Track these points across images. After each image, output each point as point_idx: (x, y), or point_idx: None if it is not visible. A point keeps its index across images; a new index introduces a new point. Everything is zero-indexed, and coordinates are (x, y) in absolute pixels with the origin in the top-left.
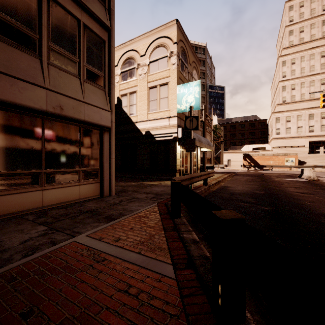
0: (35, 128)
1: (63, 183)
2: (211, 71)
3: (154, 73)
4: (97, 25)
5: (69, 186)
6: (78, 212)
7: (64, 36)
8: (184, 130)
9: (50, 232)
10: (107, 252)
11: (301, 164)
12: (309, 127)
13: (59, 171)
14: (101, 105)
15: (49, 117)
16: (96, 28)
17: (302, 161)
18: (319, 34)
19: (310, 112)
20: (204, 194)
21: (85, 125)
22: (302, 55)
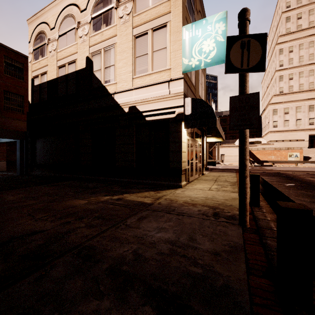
0: None
1: None
2: None
3: (143, 11)
4: None
5: None
6: None
7: None
8: (226, 72)
9: None
10: None
11: (305, 159)
12: (309, 120)
13: None
14: None
15: None
16: None
17: (306, 156)
18: None
19: (309, 103)
20: None
21: None
22: (301, 43)
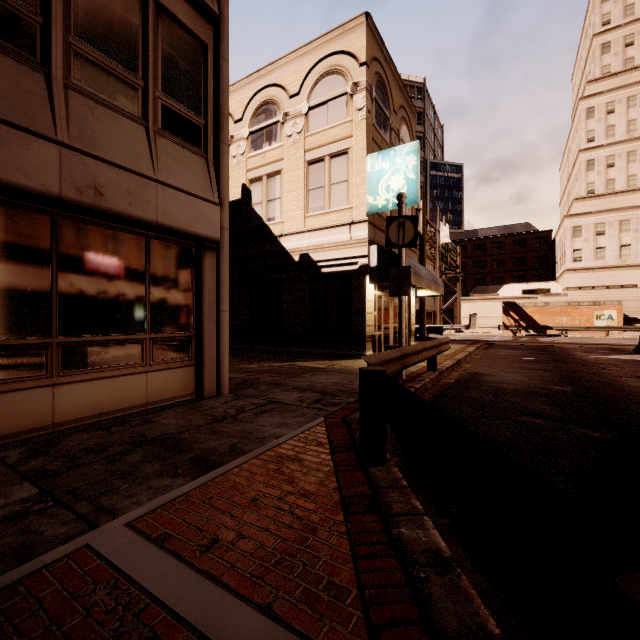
0: (34, 239)
1: (106, 368)
2: (435, 134)
3: (319, 132)
4: (188, 7)
5: (120, 374)
6: (134, 440)
7: (107, 25)
8: (385, 247)
9: (36, 507)
10: (169, 599)
11: (630, 324)
12: None
13: (95, 340)
14: (197, 190)
15: (70, 212)
16: (185, 15)
17: (633, 317)
18: None
19: None
20: (432, 393)
21: (160, 235)
22: (631, 94)
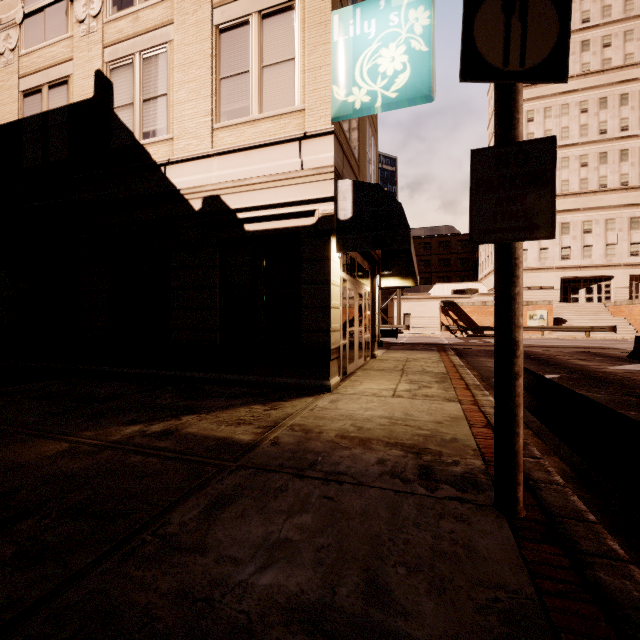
0: None
1: None
2: None
3: None
4: None
5: None
6: None
7: None
8: (463, 78)
9: None
10: None
11: (557, 324)
12: (561, 250)
13: None
14: None
15: None
16: None
17: (558, 317)
18: (575, 68)
19: (562, 219)
20: None
21: None
22: (548, 105)
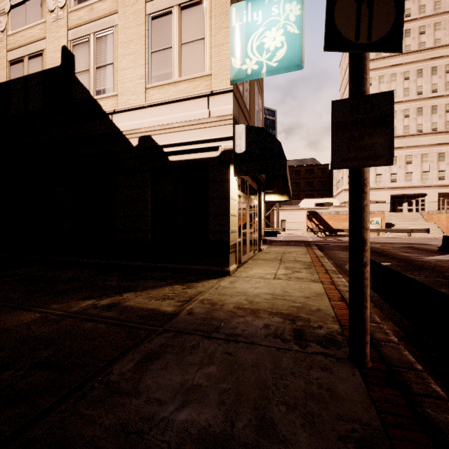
0: None
1: None
2: None
3: None
4: None
5: None
6: None
7: None
8: (326, 48)
9: None
10: None
11: (388, 227)
12: (391, 175)
13: None
14: None
15: None
16: None
17: (389, 222)
18: None
19: None
20: None
21: None
22: (381, 74)
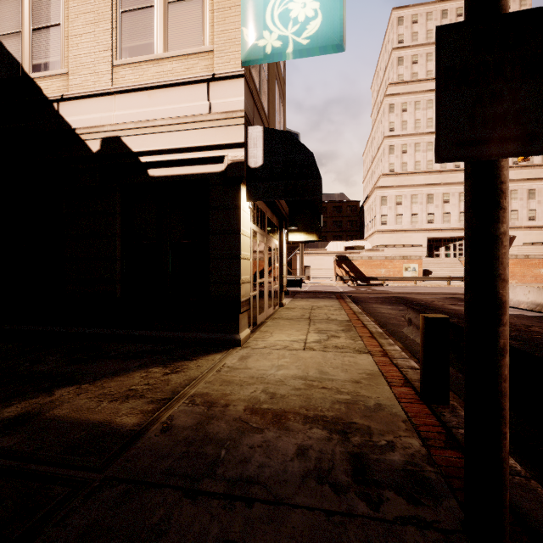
0: None
1: None
2: None
3: None
4: None
5: None
6: None
7: None
8: None
9: None
10: None
11: (426, 275)
12: (427, 215)
13: None
14: None
15: None
16: None
17: (426, 269)
18: None
19: (428, 191)
20: None
21: None
22: (417, 100)
